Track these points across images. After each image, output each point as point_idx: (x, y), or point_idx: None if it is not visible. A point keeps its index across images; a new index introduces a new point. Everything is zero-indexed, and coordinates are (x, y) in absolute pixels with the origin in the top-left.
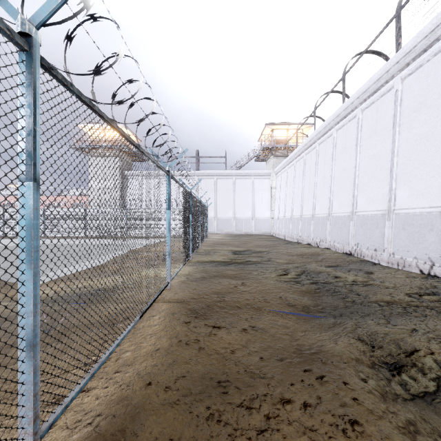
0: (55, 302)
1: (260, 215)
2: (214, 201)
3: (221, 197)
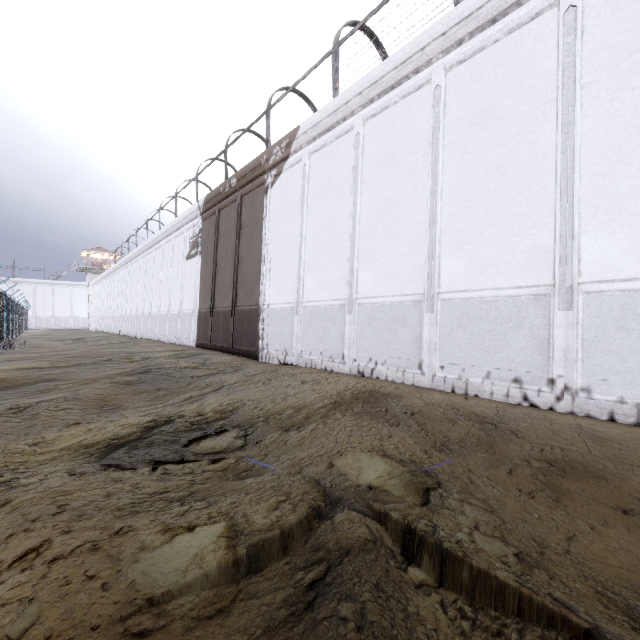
0: None
1: (79, 315)
2: (33, 304)
3: (40, 300)
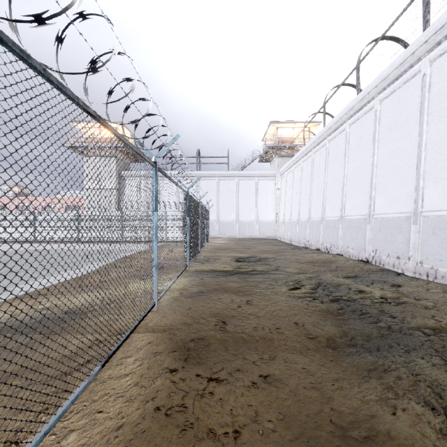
0: (2, 333)
1: (265, 218)
2: (216, 203)
3: (223, 199)
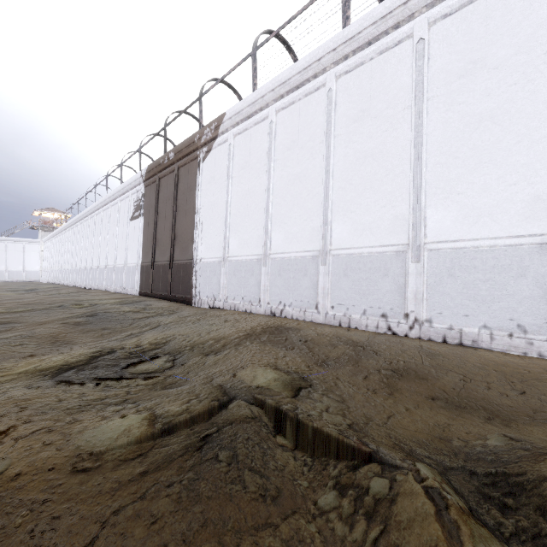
0: None
1: (31, 268)
2: None
3: None
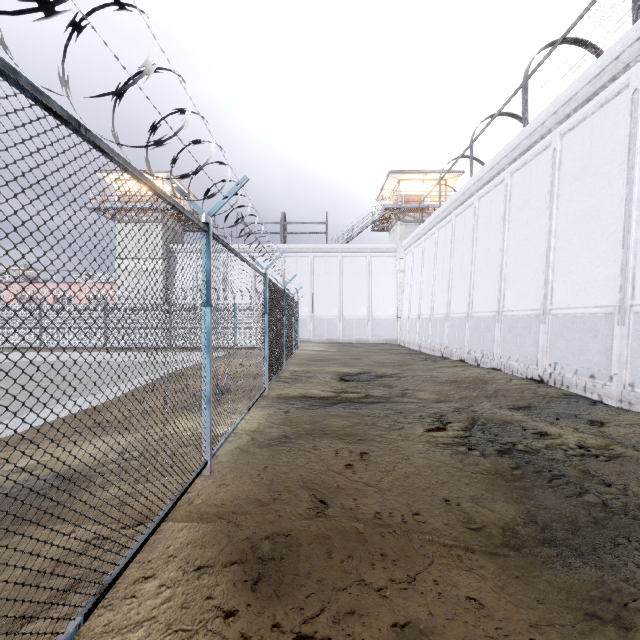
0: None
1: (381, 313)
2: (309, 291)
3: (320, 285)
